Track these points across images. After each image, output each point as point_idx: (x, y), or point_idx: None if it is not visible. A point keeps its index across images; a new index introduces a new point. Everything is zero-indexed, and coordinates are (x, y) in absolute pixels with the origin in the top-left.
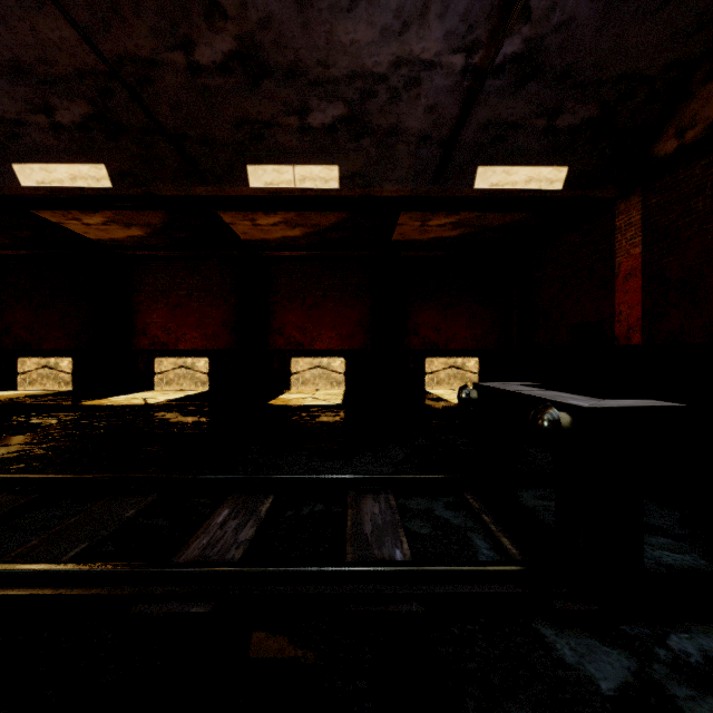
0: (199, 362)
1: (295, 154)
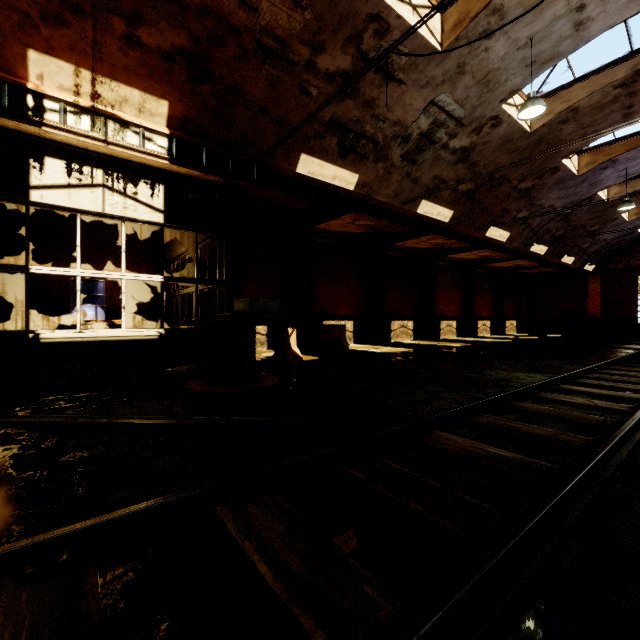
0: (454, 323)
1: (573, 253)
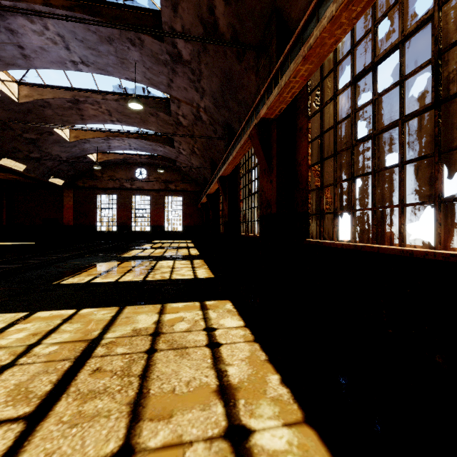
0: None
1: (19, 159)
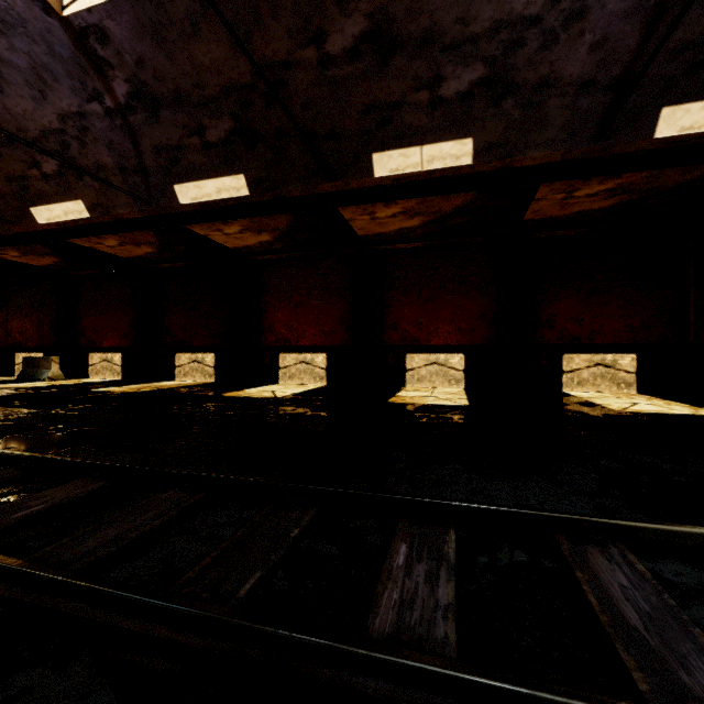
0: (318, 358)
1: (424, 133)
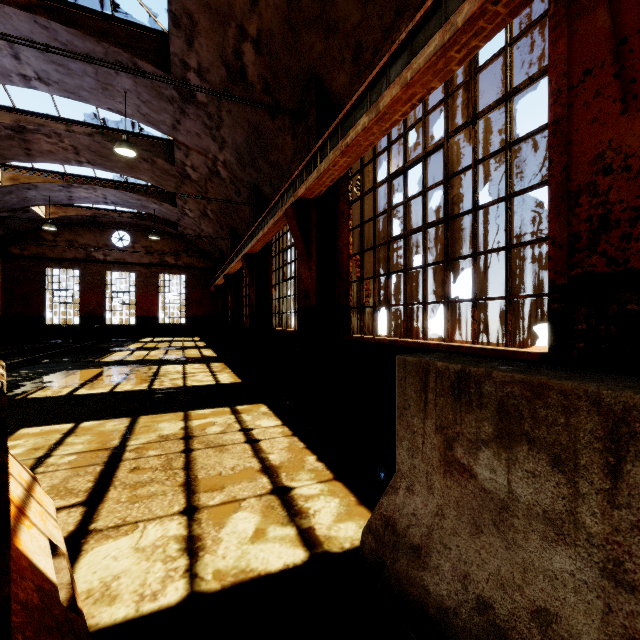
0: None
1: None
